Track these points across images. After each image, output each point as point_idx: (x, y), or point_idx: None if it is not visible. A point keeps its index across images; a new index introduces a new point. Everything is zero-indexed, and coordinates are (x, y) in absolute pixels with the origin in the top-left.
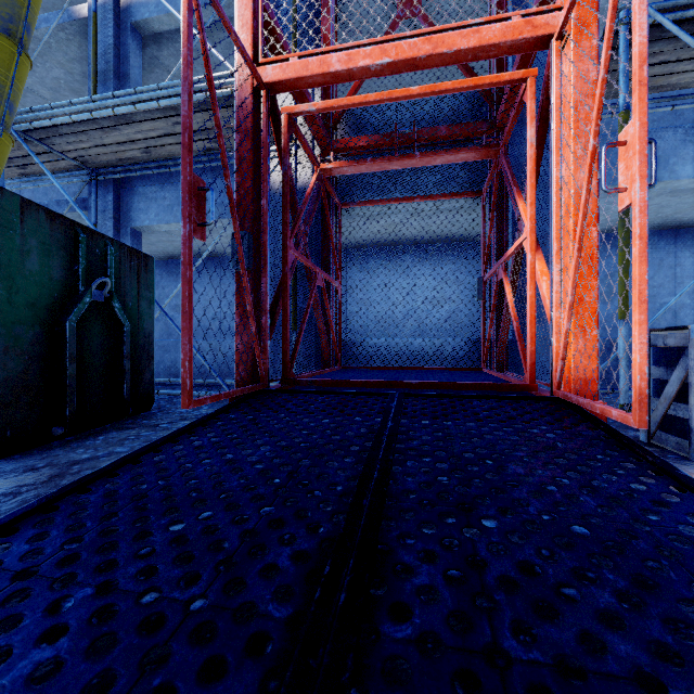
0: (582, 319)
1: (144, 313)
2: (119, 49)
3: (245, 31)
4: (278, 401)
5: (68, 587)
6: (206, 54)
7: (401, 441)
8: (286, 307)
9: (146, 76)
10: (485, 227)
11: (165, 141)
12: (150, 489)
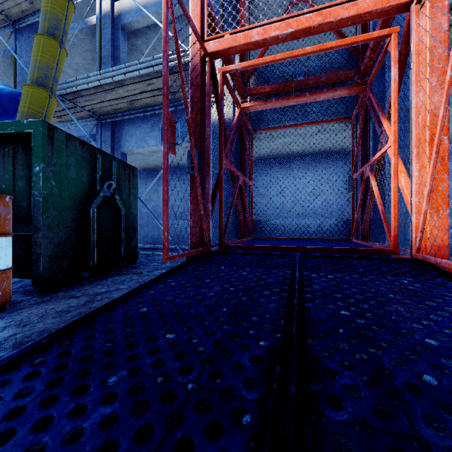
0: (436, 202)
1: (132, 203)
2: (114, 41)
3: (196, 21)
4: (218, 259)
5: (112, 369)
6: (176, 36)
7: (308, 286)
8: (221, 198)
9: (129, 57)
10: (353, 141)
11: (142, 96)
12: (149, 311)
